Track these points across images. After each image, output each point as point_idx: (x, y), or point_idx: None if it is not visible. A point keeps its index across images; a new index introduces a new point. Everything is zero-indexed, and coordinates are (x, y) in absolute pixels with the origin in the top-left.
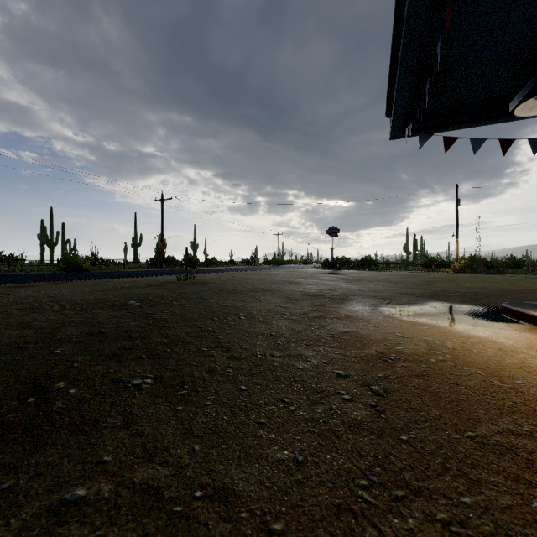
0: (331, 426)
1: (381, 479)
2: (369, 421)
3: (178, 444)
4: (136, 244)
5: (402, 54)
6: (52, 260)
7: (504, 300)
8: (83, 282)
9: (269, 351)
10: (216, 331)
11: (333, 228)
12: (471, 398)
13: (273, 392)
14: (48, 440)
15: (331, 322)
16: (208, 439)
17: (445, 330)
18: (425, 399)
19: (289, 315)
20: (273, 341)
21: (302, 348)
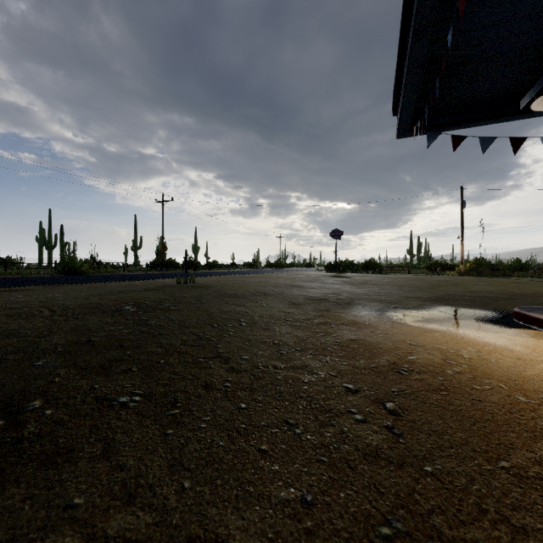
0: (344, 454)
1: (406, 526)
2: (386, 448)
3: (165, 479)
4: (136, 247)
5: (411, 46)
6: (49, 263)
7: (514, 305)
8: (79, 285)
9: (272, 361)
10: (214, 339)
11: (336, 231)
12: (498, 418)
13: (276, 411)
14: (11, 476)
15: (337, 329)
16: (201, 472)
17: (458, 337)
18: (447, 419)
19: (292, 321)
20: (275, 351)
21: (307, 358)
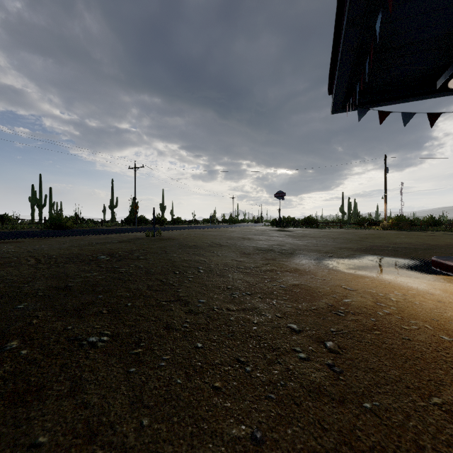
0: (290, 391)
1: None
2: (328, 385)
3: (125, 417)
4: (113, 206)
5: (345, 34)
6: (40, 219)
7: (431, 254)
8: (63, 238)
9: (225, 304)
10: (176, 285)
11: (280, 192)
12: (426, 356)
13: (228, 349)
14: None
15: (282, 275)
16: (159, 409)
17: (385, 282)
18: (381, 357)
19: (243, 269)
20: (229, 294)
21: (256, 301)
